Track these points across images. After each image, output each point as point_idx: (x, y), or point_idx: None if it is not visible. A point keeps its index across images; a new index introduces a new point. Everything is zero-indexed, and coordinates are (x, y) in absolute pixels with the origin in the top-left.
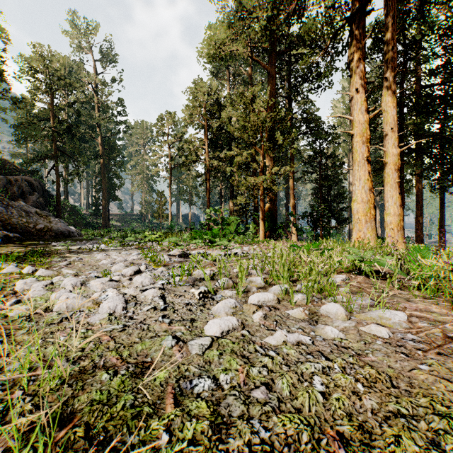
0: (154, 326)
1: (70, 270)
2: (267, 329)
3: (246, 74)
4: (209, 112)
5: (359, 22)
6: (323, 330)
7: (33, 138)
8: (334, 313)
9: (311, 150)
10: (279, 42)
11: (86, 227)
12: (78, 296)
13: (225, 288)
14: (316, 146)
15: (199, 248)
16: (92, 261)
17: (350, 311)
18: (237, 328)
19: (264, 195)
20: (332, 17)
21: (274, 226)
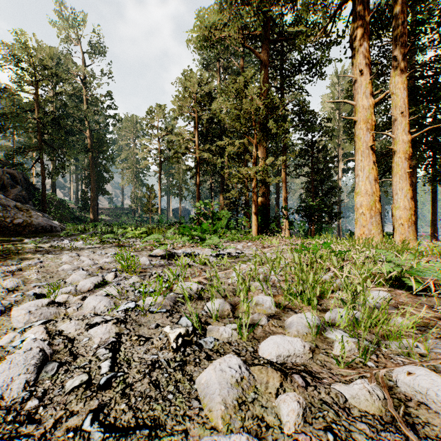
0: None
1: (9, 282)
2: None
3: (237, 65)
4: (199, 102)
5: None
6: None
7: (16, 129)
8: (440, 401)
9: (302, 144)
10: (272, 31)
11: (74, 221)
12: None
13: (219, 316)
14: (308, 139)
15: (186, 246)
16: (52, 265)
17: None
18: None
19: (257, 187)
20: None
21: (267, 220)
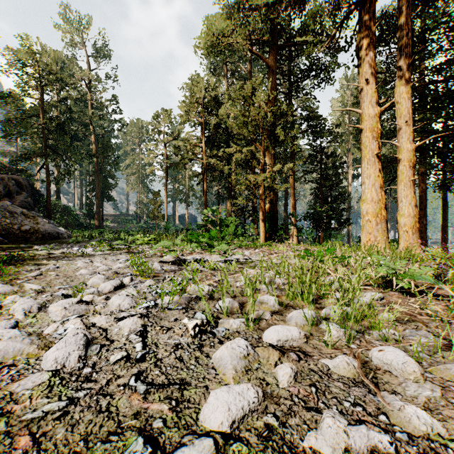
0: (119, 402)
1: (35, 285)
2: (305, 407)
3: (245, 70)
4: (206, 108)
5: (370, 7)
6: (403, 415)
7: (21, 135)
8: (400, 368)
9: (311, 149)
10: (280, 36)
11: (79, 228)
12: (18, 334)
13: (228, 313)
14: (317, 145)
15: (195, 253)
16: (69, 270)
17: (415, 360)
18: (256, 409)
19: (265, 194)
20: (340, 1)
21: (275, 227)
